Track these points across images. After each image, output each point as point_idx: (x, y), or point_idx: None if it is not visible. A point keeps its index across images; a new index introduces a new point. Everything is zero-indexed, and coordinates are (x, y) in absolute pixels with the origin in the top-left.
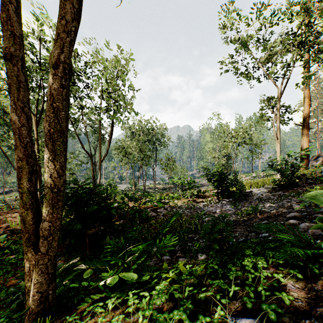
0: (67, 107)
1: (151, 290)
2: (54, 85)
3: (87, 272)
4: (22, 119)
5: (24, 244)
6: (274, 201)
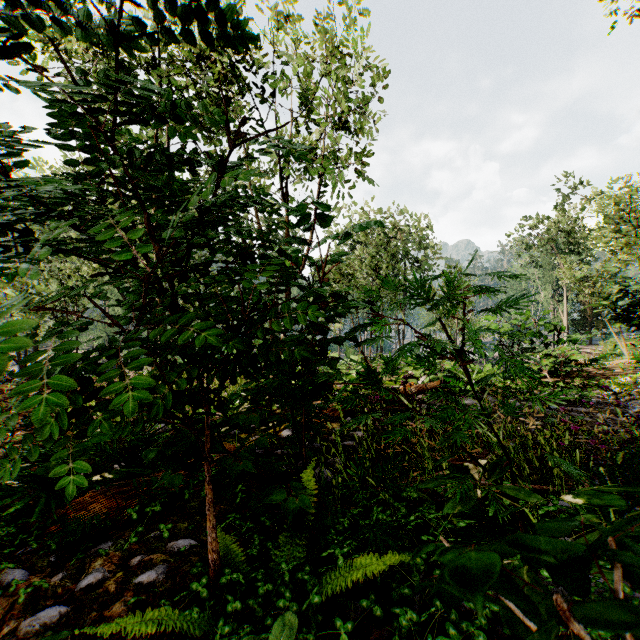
0: None
1: None
2: None
3: None
4: None
5: None
6: None
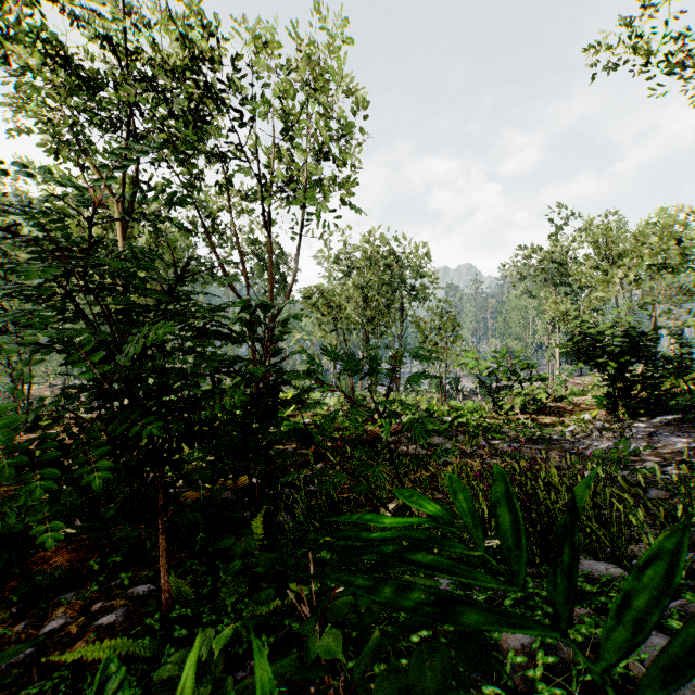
0: None
1: None
2: None
3: None
4: None
5: None
6: None
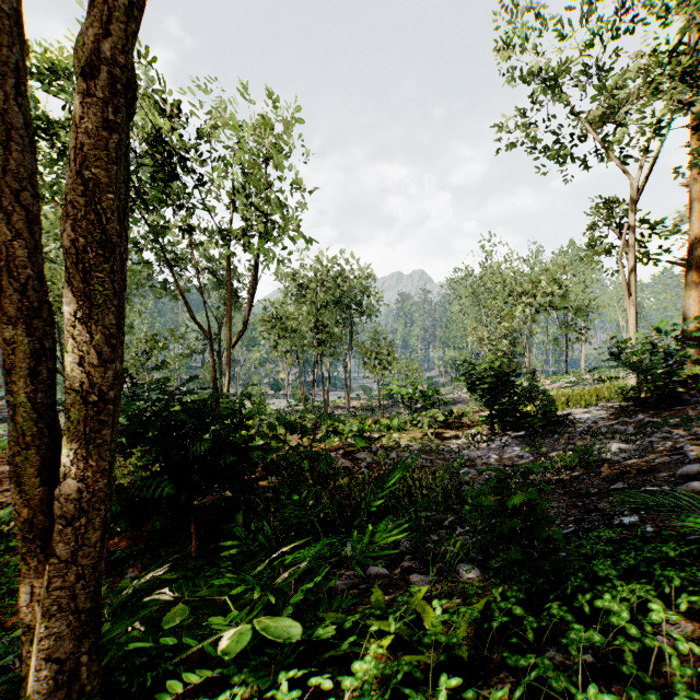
0: (124, 184)
1: (340, 663)
2: (87, 122)
3: (174, 613)
4: (18, 220)
5: (20, 534)
6: (629, 436)
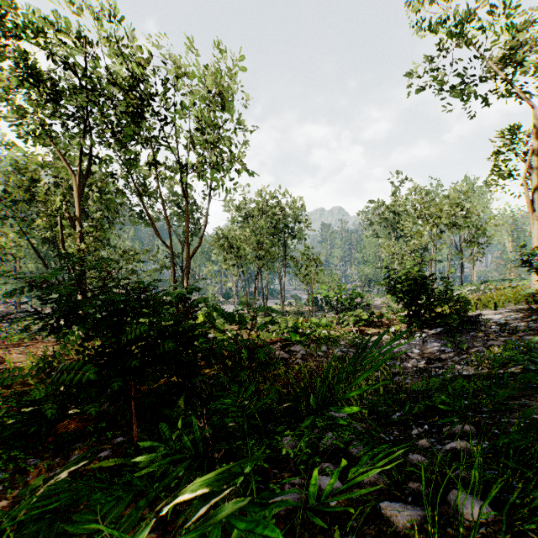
0: None
1: None
2: None
3: None
4: None
5: None
6: None
